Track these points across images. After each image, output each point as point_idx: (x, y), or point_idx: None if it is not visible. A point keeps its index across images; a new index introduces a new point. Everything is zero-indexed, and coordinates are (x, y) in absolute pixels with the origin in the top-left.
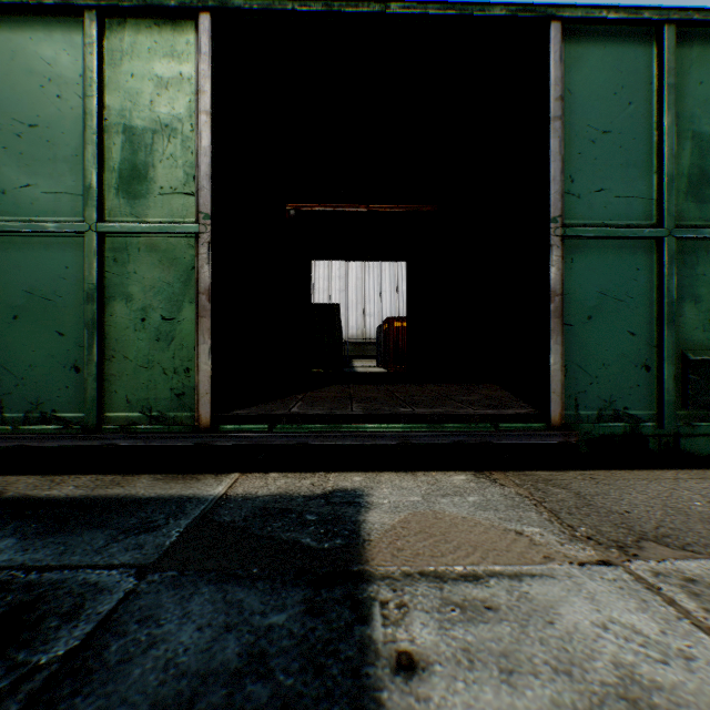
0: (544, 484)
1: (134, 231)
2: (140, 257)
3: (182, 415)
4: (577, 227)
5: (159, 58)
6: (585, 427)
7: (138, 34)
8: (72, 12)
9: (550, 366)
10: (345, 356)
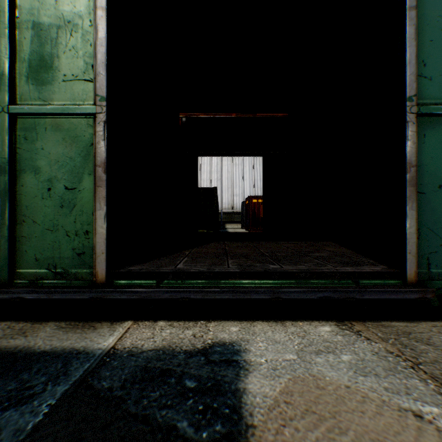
0: (405, 338)
1: (40, 112)
2: (46, 136)
3: (82, 271)
4: (430, 106)
5: None
6: (436, 284)
7: None
8: None
9: (406, 229)
10: (220, 221)
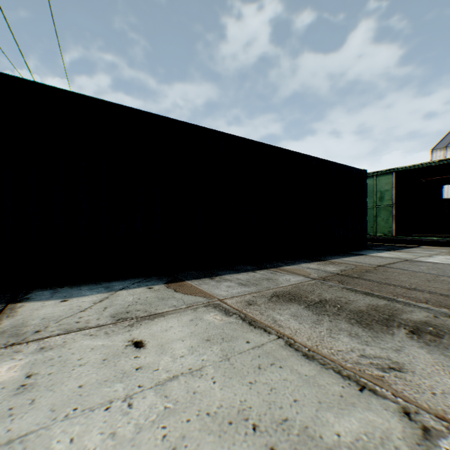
0: None
1: (381, 207)
2: (381, 210)
3: (389, 234)
4: None
5: (385, 179)
6: None
7: (381, 177)
8: (371, 175)
9: None
10: None
